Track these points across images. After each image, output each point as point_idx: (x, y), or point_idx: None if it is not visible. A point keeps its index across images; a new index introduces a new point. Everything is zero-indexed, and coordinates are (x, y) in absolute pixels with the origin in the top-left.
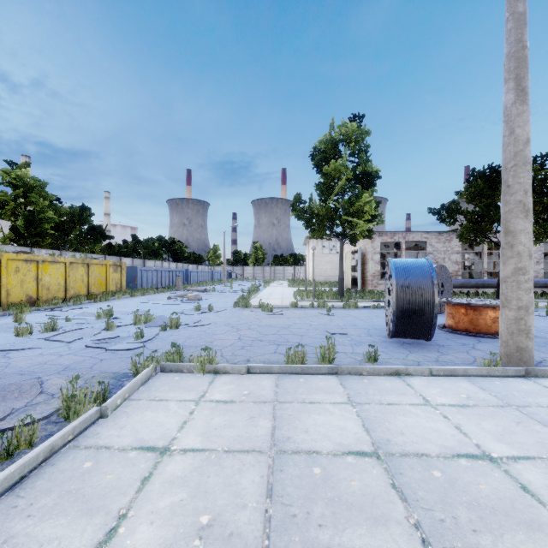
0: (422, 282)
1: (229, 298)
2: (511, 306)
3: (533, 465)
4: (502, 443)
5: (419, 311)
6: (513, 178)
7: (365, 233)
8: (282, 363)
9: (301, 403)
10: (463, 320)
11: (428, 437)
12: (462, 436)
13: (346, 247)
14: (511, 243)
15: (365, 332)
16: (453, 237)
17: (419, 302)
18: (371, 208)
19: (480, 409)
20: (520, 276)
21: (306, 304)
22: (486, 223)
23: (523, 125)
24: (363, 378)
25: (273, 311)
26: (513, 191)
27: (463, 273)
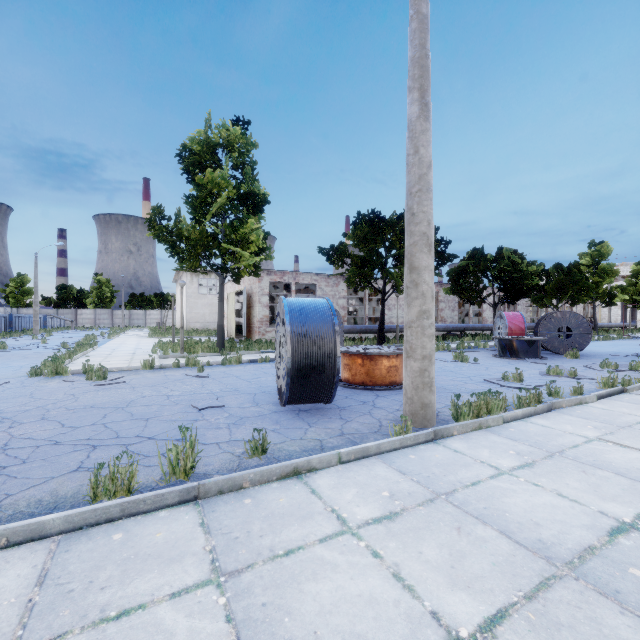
0: (322, 329)
1: (30, 359)
2: (416, 355)
3: (514, 632)
4: (461, 592)
5: (320, 367)
6: (418, 205)
7: (251, 268)
8: (84, 496)
9: (93, 628)
10: (360, 372)
11: (362, 632)
12: (409, 597)
13: (229, 287)
14: (416, 282)
15: (249, 400)
16: (340, 281)
17: (319, 356)
18: (258, 238)
19: (412, 516)
20: (424, 320)
21: (169, 362)
22: (369, 269)
23: (427, 145)
24: (244, 497)
25: (109, 377)
26: (418, 220)
27: (349, 319)
